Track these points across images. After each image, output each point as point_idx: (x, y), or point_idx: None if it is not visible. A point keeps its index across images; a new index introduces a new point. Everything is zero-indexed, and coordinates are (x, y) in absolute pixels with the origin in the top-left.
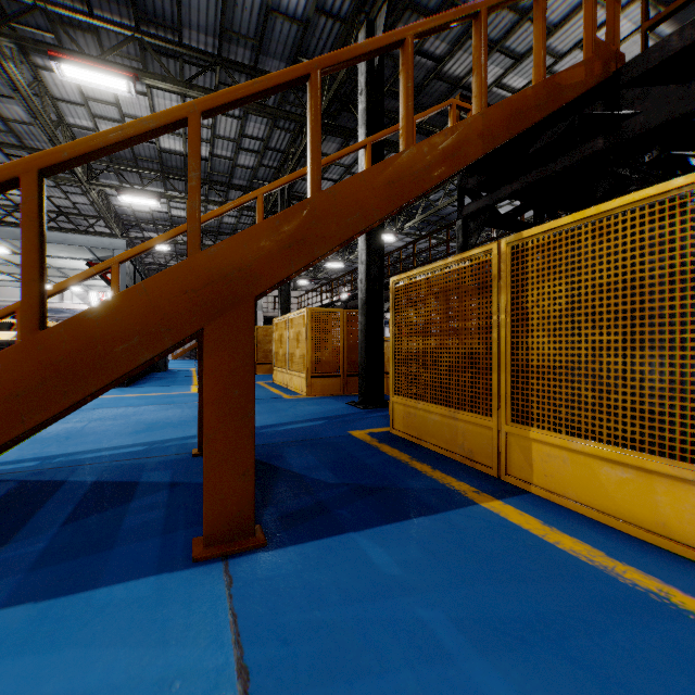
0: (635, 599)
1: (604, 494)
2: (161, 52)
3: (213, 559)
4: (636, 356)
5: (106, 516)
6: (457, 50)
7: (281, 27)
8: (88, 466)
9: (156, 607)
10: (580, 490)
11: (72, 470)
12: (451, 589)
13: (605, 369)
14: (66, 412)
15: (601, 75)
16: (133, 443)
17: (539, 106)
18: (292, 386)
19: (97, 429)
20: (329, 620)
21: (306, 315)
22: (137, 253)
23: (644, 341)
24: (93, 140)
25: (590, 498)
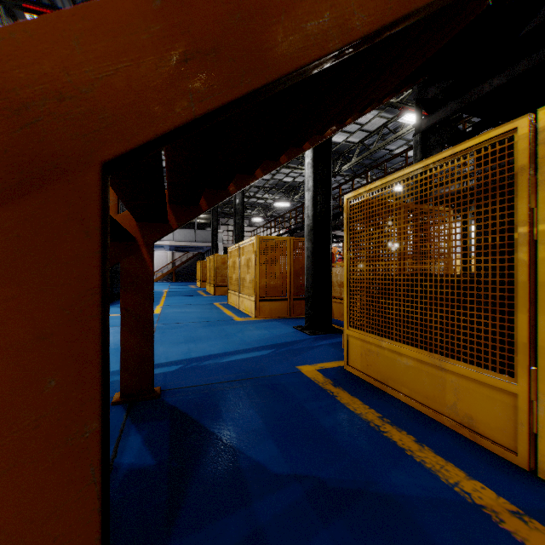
0: None
1: None
2: None
3: None
4: None
5: None
6: None
7: None
8: None
9: None
10: None
11: None
12: None
13: None
14: None
15: None
16: None
17: None
18: (243, 307)
19: None
20: None
21: (255, 243)
22: None
23: None
24: None
25: None
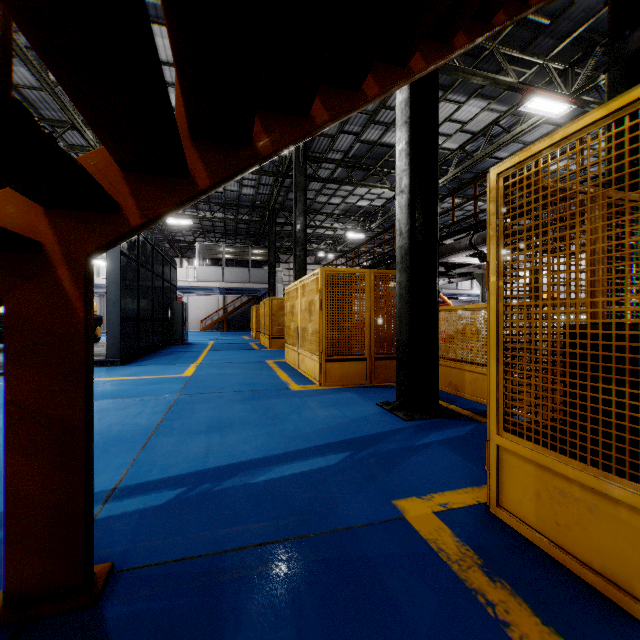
0: None
1: None
2: None
3: None
4: None
5: None
6: None
7: None
8: None
9: None
10: None
11: None
12: None
13: None
14: None
15: None
16: None
17: None
18: (304, 369)
19: None
20: None
21: (320, 277)
22: None
23: None
24: None
25: None
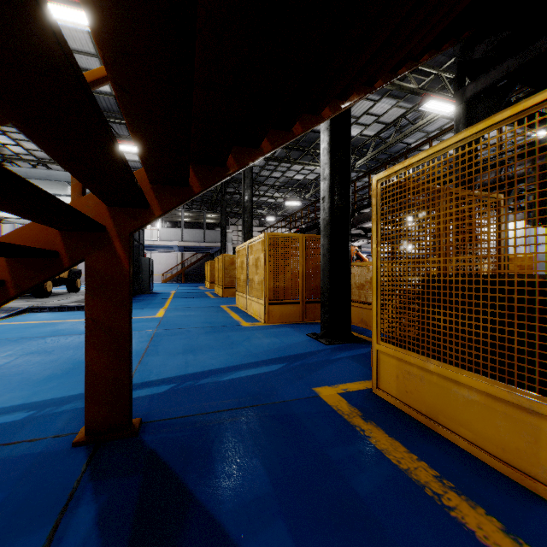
0: None
1: None
2: None
3: None
4: None
5: None
6: None
7: None
8: None
9: None
10: None
11: None
12: None
13: None
14: None
15: None
16: (22, 403)
17: None
18: (251, 311)
19: (12, 370)
20: None
21: (264, 240)
22: None
23: None
24: None
25: None
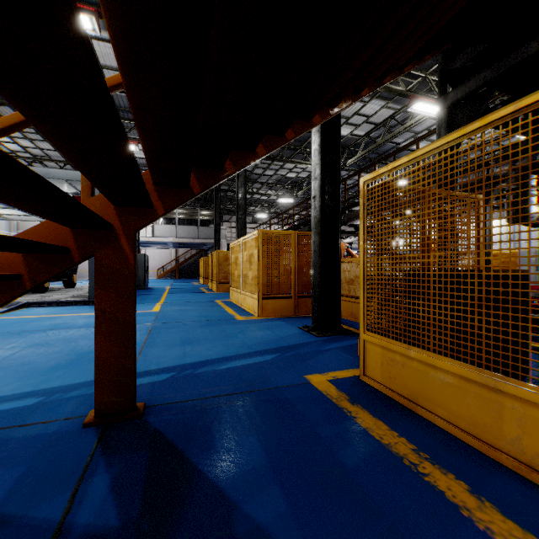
0: None
1: None
2: None
3: None
4: None
5: None
6: None
7: None
8: None
9: None
10: None
11: None
12: None
13: None
14: None
15: None
16: (31, 390)
17: None
18: (245, 305)
19: (18, 361)
20: None
21: (258, 237)
22: None
23: None
24: None
25: None
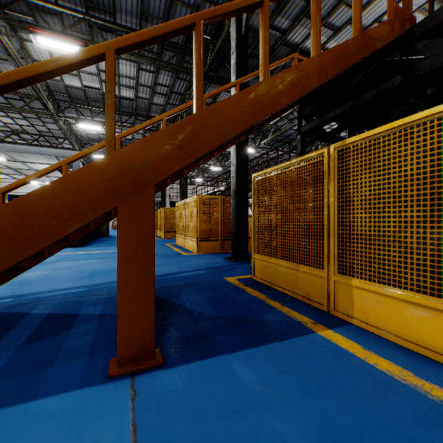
0: (442, 414)
1: (408, 327)
2: (102, 29)
3: (123, 376)
4: (434, 227)
5: (52, 340)
6: (296, 25)
7: (180, 11)
8: (46, 302)
9: (77, 417)
10: (389, 323)
11: (34, 305)
12: (299, 403)
13: (409, 237)
14: (31, 265)
15: (399, 31)
16: (79, 285)
17: (357, 52)
18: (188, 246)
19: (56, 275)
20: (207, 430)
21: (197, 200)
22: (79, 157)
23: (439, 216)
24: (34, 68)
25: (397, 330)
